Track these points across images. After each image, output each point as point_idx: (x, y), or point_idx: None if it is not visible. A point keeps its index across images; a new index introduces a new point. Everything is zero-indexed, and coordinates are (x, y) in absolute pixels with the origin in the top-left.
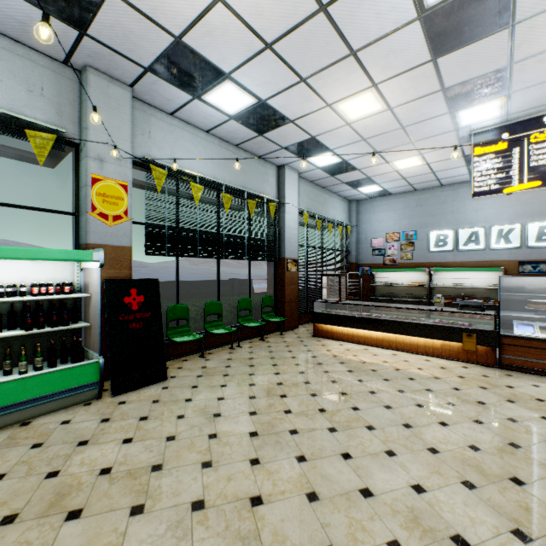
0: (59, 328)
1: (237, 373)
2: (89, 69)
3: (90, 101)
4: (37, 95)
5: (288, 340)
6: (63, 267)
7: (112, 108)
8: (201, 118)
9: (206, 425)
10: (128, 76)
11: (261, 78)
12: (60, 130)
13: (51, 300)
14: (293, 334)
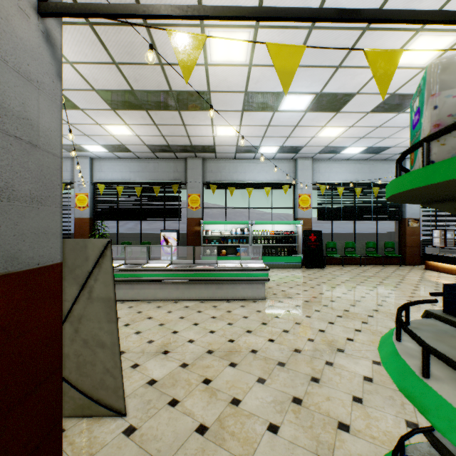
0: (290, 244)
1: (354, 271)
2: (298, 159)
3: (298, 169)
4: (284, 173)
5: (400, 268)
6: (291, 226)
7: (305, 169)
8: (342, 157)
9: (332, 276)
10: (310, 156)
11: (364, 143)
12: (290, 182)
13: (288, 236)
14: (409, 267)
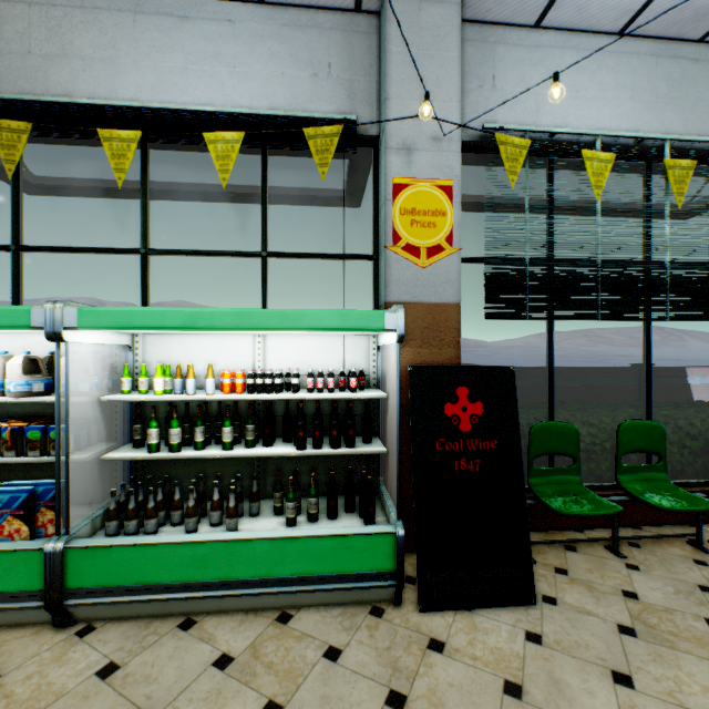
0: (339, 450)
1: None
2: None
3: (389, 49)
4: (322, 79)
5: None
6: (353, 344)
7: (425, 49)
8: None
9: None
10: None
11: None
12: (349, 118)
13: (335, 399)
14: None
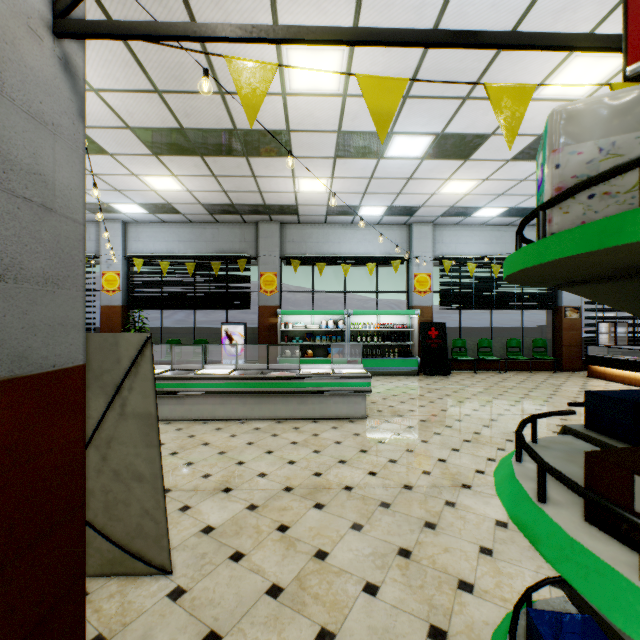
0: (402, 343)
1: (491, 380)
2: (413, 224)
3: (413, 239)
4: (393, 244)
5: (554, 375)
6: (403, 317)
7: (423, 238)
8: (474, 222)
9: (460, 387)
10: (430, 220)
11: (504, 202)
12: (402, 256)
13: (399, 331)
14: (567, 374)
